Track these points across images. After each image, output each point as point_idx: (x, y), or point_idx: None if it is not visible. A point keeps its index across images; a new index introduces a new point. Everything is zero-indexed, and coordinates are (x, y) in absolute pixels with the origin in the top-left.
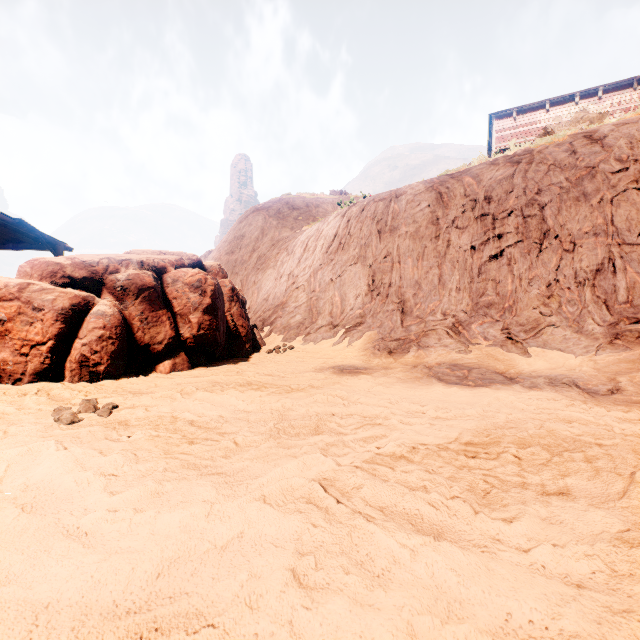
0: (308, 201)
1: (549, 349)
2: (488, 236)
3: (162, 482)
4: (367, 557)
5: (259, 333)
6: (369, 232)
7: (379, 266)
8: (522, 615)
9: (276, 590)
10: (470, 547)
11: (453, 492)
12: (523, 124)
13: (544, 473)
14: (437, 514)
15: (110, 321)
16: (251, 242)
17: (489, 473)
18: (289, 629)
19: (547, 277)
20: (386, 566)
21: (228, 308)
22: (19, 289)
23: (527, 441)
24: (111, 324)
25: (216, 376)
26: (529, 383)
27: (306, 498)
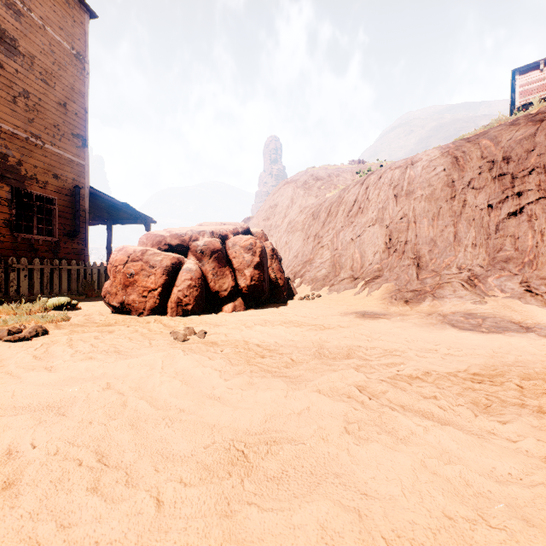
0: (330, 172)
1: None
2: (506, 194)
3: (252, 377)
4: (392, 429)
5: (292, 284)
6: (386, 197)
7: (395, 226)
8: (503, 470)
9: (337, 434)
10: (469, 434)
11: (458, 402)
12: None
13: (543, 399)
14: (445, 414)
15: (194, 275)
16: (283, 210)
17: (491, 394)
18: (347, 452)
19: None
20: (406, 435)
21: (269, 264)
22: (142, 253)
23: (532, 376)
24: (195, 277)
25: (265, 316)
26: (545, 332)
27: (347, 395)
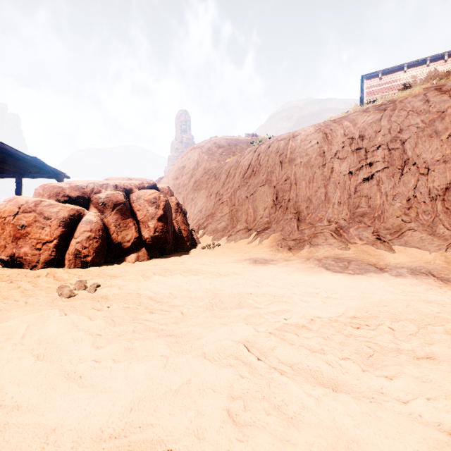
0: (229, 141)
1: (409, 247)
2: (362, 164)
3: (132, 341)
4: (282, 402)
5: (196, 235)
6: (273, 162)
7: (281, 187)
8: None
9: (216, 426)
10: (360, 398)
11: (344, 354)
12: (387, 82)
13: (413, 341)
14: (333, 371)
15: (95, 226)
16: (190, 171)
17: (370, 340)
18: None
19: (407, 194)
20: (297, 410)
21: (174, 217)
22: (35, 204)
23: (398, 316)
24: (95, 228)
25: (167, 265)
26: (395, 272)
27: (234, 355)
